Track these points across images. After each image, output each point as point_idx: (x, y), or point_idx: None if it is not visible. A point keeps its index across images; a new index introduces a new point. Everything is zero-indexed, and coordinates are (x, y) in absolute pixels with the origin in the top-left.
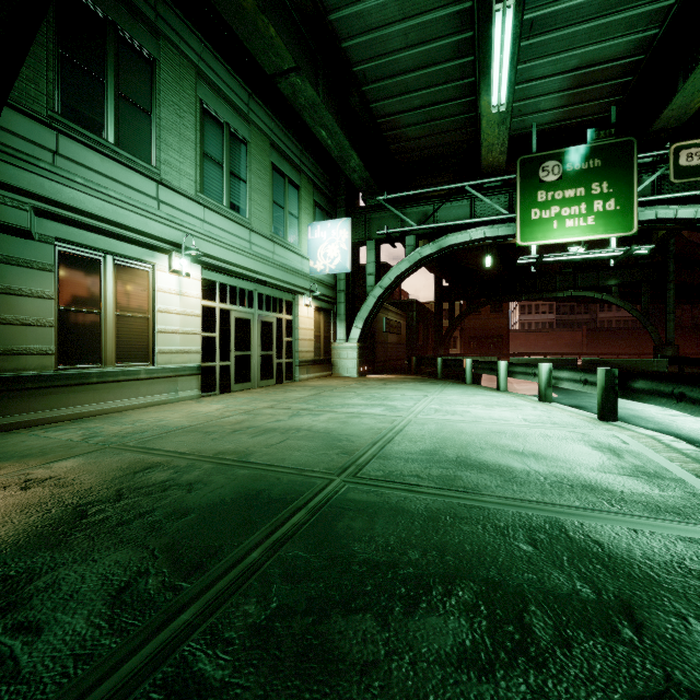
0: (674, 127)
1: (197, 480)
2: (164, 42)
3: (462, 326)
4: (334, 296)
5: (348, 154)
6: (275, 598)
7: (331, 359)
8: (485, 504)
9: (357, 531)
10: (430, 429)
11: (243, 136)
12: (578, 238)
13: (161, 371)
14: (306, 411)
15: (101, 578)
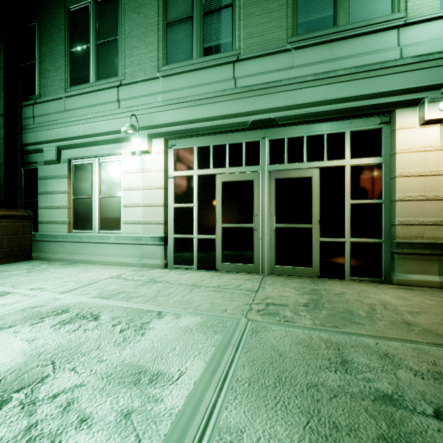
0: None
1: None
2: None
3: None
4: None
5: None
6: None
7: None
8: None
9: None
10: None
11: None
12: None
13: (126, 238)
14: None
15: None
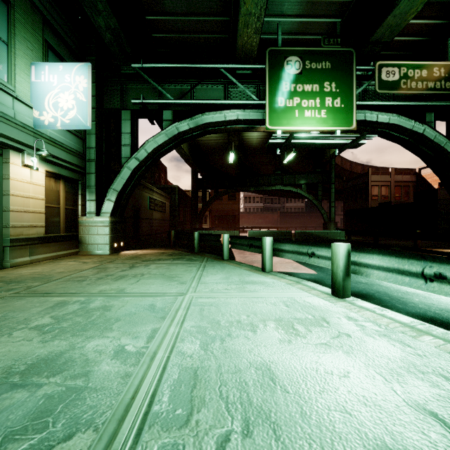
0: (385, 41)
1: None
2: None
3: (210, 208)
4: (82, 165)
5: None
6: None
7: (78, 235)
8: None
9: None
10: None
11: None
12: (314, 128)
13: None
14: None
15: None
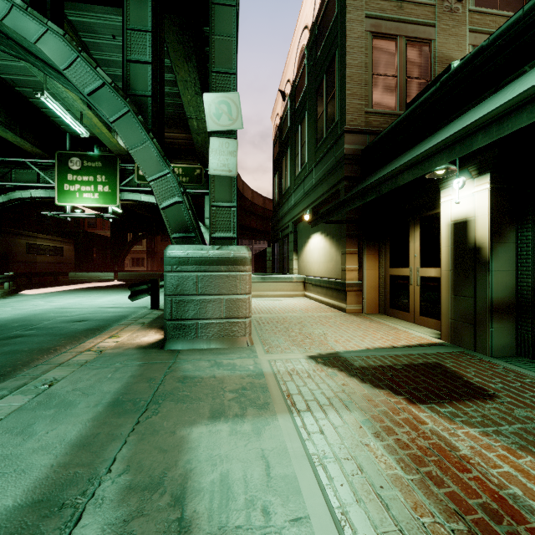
0: (127, 155)
1: None
2: None
3: (153, 250)
4: None
5: None
6: None
7: None
8: None
9: None
10: None
11: None
12: (90, 205)
13: None
14: None
15: None
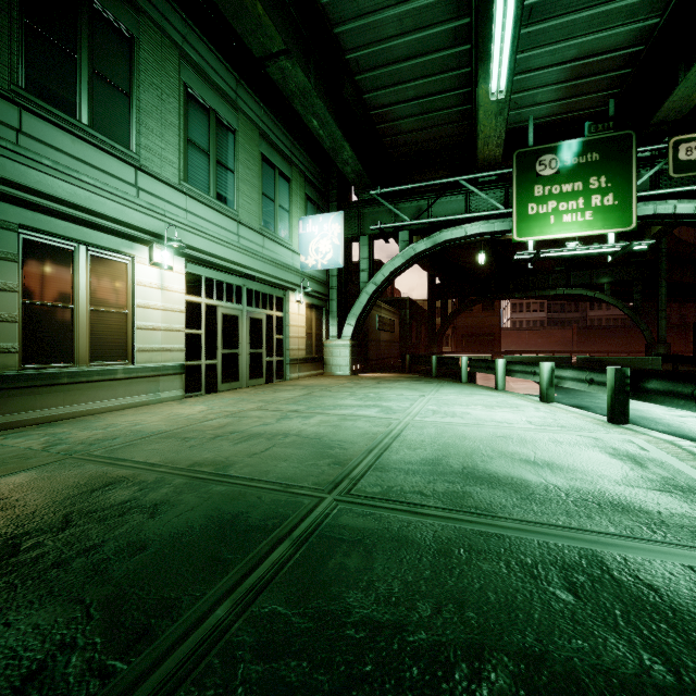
0: (674, 120)
1: (164, 500)
2: (144, 19)
3: (454, 324)
4: (326, 293)
5: (340, 146)
6: (240, 689)
7: (324, 357)
8: (503, 531)
9: (351, 572)
10: (429, 433)
11: (230, 123)
12: (575, 234)
13: (140, 370)
14: (296, 413)
15: (7, 654)
